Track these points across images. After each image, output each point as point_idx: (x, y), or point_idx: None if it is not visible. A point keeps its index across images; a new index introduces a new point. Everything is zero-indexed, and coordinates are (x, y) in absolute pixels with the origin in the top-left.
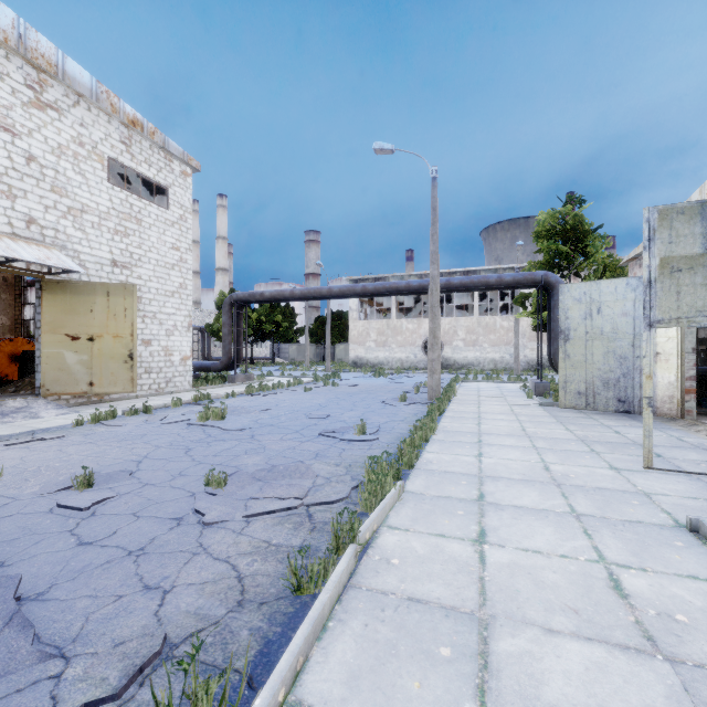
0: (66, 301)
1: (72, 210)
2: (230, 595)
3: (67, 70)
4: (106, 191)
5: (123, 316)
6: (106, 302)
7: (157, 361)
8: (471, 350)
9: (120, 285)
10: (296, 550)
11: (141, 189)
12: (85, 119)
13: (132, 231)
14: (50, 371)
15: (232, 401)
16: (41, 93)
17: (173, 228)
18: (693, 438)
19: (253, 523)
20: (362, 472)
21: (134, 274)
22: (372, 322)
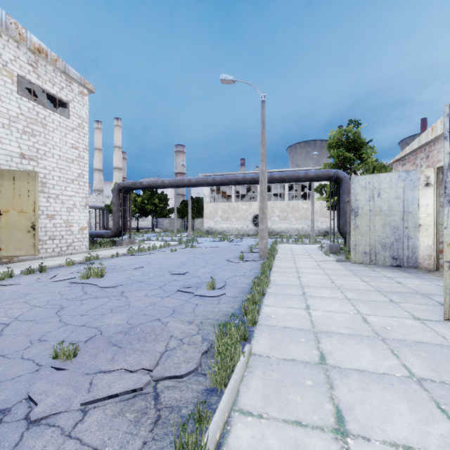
0: None
1: None
2: None
3: None
4: (15, 100)
5: (26, 196)
6: (12, 184)
7: (59, 231)
8: (283, 223)
9: (24, 172)
10: None
11: (50, 104)
12: None
13: (38, 132)
14: None
15: (115, 260)
16: None
17: (73, 132)
18: None
19: (90, 414)
20: (212, 330)
21: (39, 165)
22: (219, 204)
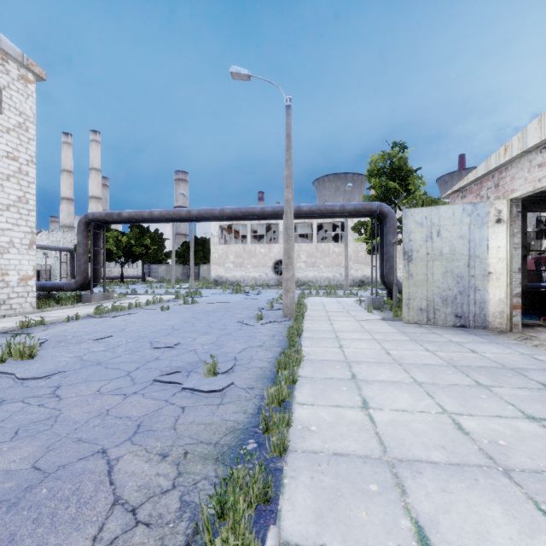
0: None
1: None
2: None
3: None
4: None
5: None
6: None
7: None
8: (310, 270)
9: None
10: None
11: None
12: None
13: None
14: None
15: (71, 326)
16: None
17: (9, 135)
18: (542, 355)
19: None
20: (204, 475)
21: None
22: (231, 246)
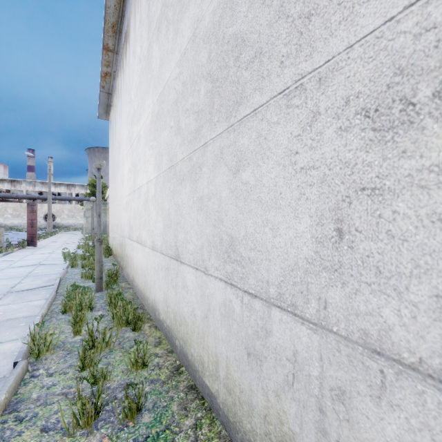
0: None
1: None
2: None
3: None
4: None
5: None
6: None
7: None
8: (71, 219)
9: None
10: None
11: None
12: None
13: None
14: None
15: None
16: None
17: None
18: None
19: None
20: None
21: None
22: (9, 203)
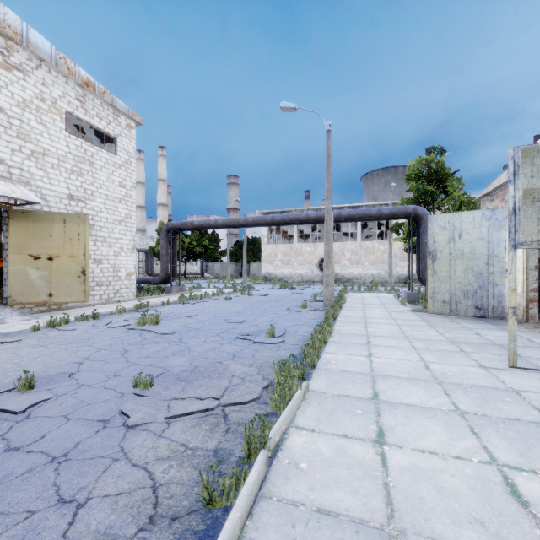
0: (29, 227)
1: (35, 153)
2: (142, 510)
3: (31, 38)
4: (64, 139)
5: (77, 240)
6: (63, 228)
7: (107, 276)
8: (355, 267)
9: (75, 214)
10: (211, 454)
11: (95, 139)
12: (46, 80)
13: (85, 171)
14: (15, 285)
15: (167, 308)
16: (8, 56)
17: (120, 169)
18: (539, 338)
19: (173, 424)
20: (272, 371)
21: (87, 206)
22: (279, 245)
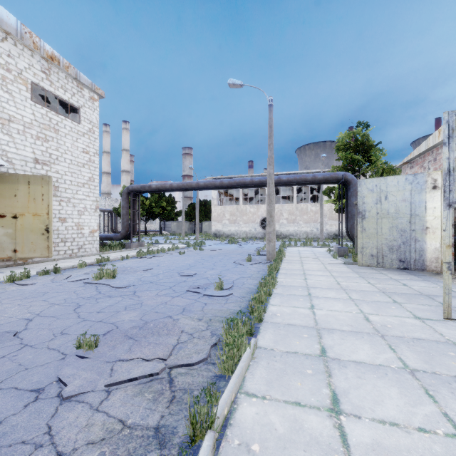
0: None
1: (0, 119)
2: None
3: None
4: (29, 107)
5: (40, 200)
6: (27, 189)
7: (71, 233)
8: (291, 226)
9: (39, 176)
10: (151, 434)
11: (61, 109)
12: (12, 52)
13: (50, 138)
14: None
15: (125, 262)
16: None
17: (84, 137)
18: None
19: (113, 393)
20: (220, 326)
21: (52, 169)
22: (227, 207)
